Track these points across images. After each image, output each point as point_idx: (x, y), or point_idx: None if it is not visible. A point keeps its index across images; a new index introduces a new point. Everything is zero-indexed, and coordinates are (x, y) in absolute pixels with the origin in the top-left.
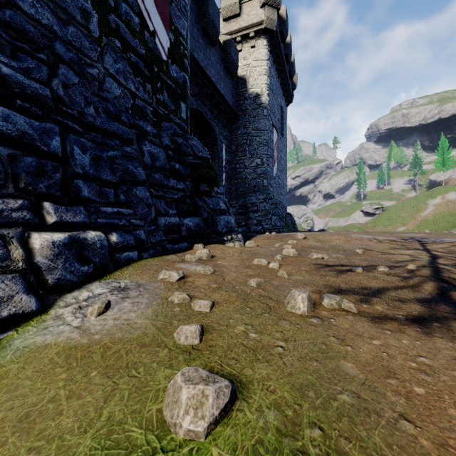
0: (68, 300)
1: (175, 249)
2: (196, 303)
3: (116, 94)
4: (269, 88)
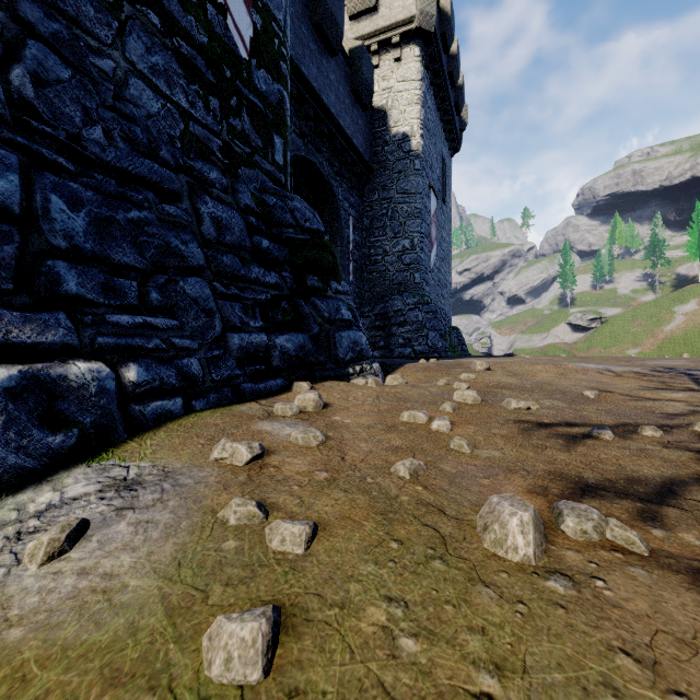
0: (2, 513)
1: (259, 390)
2: (275, 529)
3: (151, 110)
4: (424, 126)
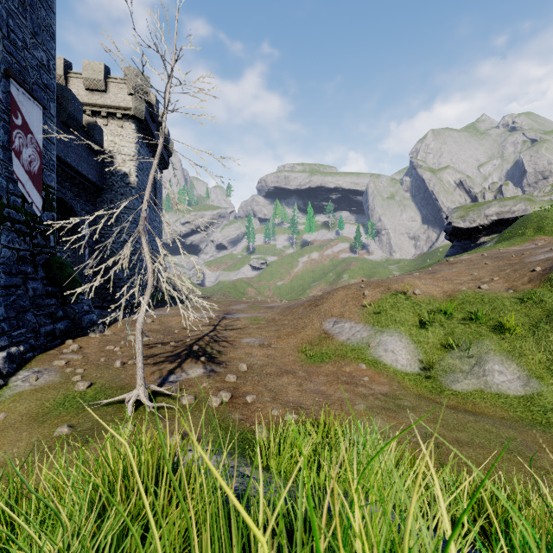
0: (14, 379)
1: (53, 345)
2: (78, 370)
3: (8, 256)
4: (138, 169)
